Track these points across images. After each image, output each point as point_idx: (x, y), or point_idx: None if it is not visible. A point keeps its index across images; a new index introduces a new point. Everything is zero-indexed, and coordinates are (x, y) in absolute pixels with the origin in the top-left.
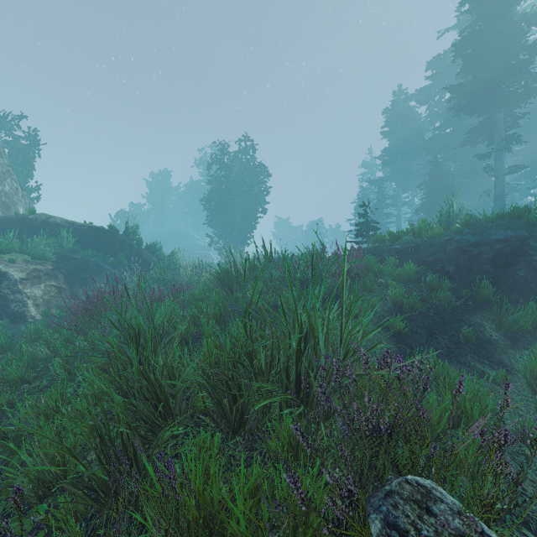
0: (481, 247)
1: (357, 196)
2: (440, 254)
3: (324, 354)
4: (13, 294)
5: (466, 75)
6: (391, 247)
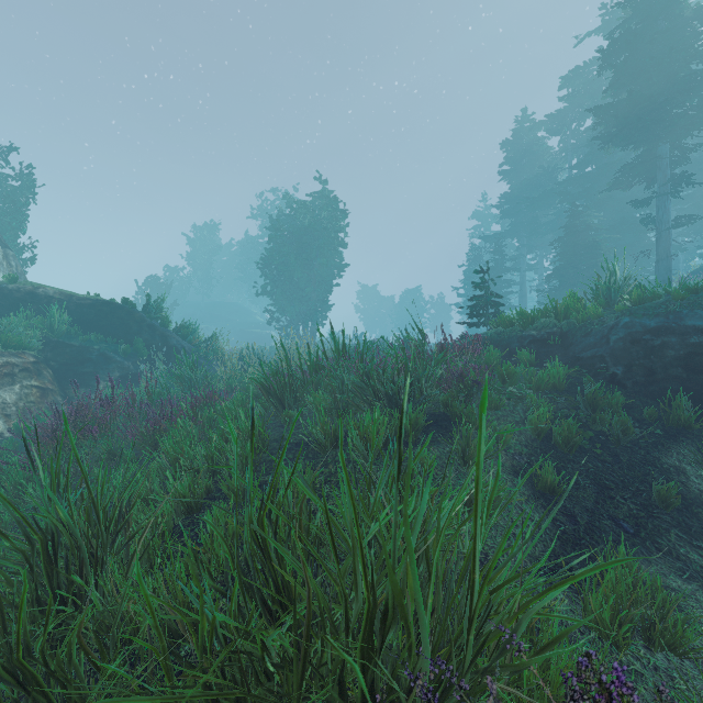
0: (667, 338)
1: (467, 257)
2: (602, 348)
3: (429, 650)
4: None
5: (617, 93)
6: (523, 333)
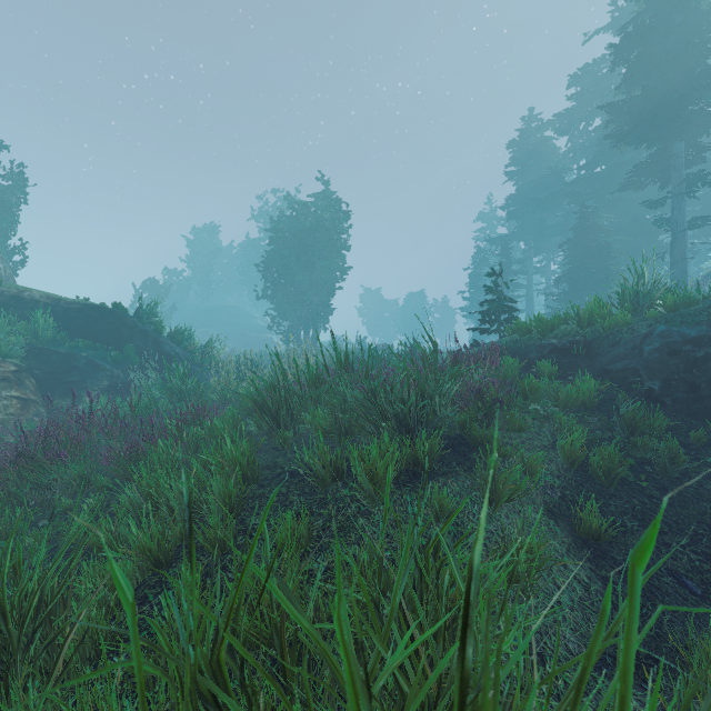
0: (710, 349)
1: (472, 260)
2: (634, 359)
3: None
4: None
5: (630, 90)
6: (542, 342)
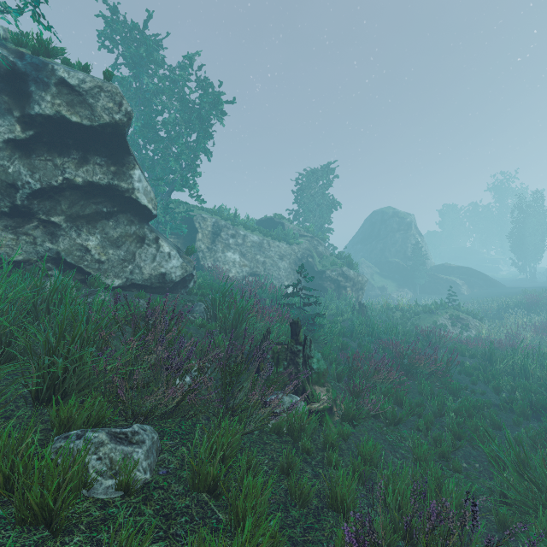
0: None
1: None
2: None
3: None
4: (460, 288)
5: None
6: None
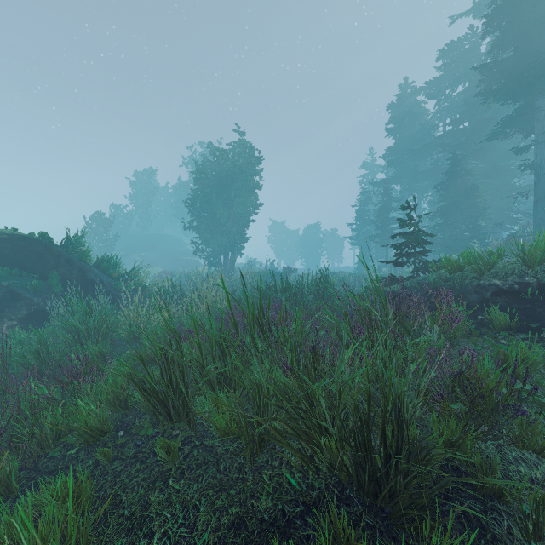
0: None
1: (357, 199)
2: None
3: None
4: None
5: (497, 55)
6: (480, 281)
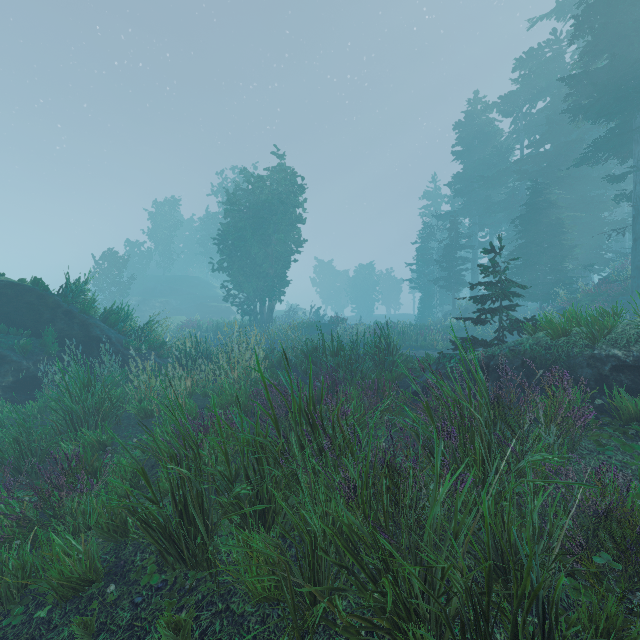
0: None
1: (418, 235)
2: None
3: None
4: None
5: (588, 64)
6: (594, 351)
